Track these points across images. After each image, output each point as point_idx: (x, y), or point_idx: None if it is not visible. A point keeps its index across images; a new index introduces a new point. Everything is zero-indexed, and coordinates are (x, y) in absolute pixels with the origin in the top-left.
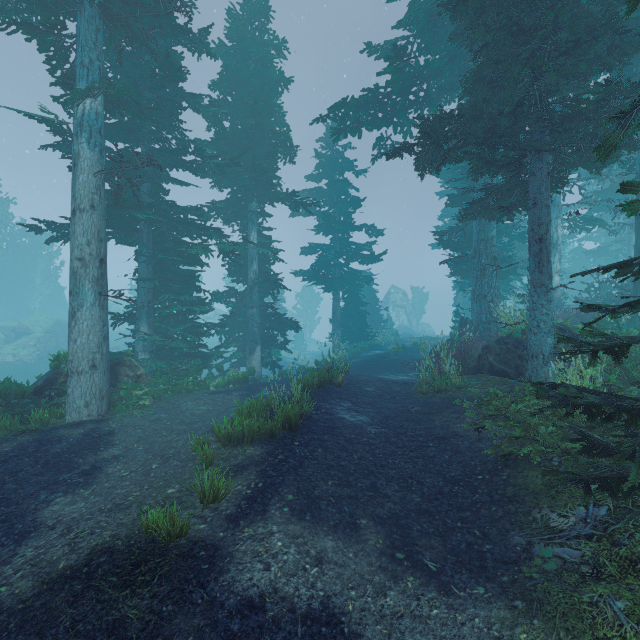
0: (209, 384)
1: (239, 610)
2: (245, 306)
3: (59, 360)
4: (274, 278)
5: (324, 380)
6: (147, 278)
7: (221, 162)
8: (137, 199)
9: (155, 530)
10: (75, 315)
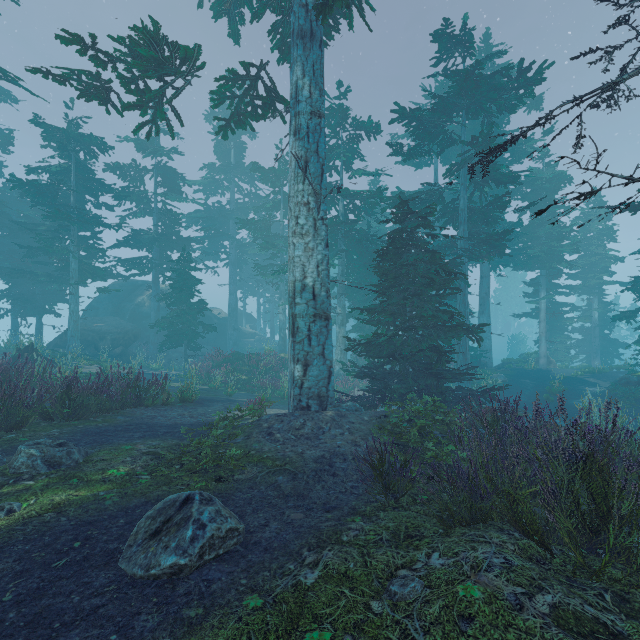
0: (573, 367)
1: (585, 380)
2: (590, 335)
3: (527, 354)
4: (610, 320)
5: (619, 368)
6: (547, 329)
7: (578, 286)
8: (556, 319)
9: (573, 376)
10: (540, 345)
